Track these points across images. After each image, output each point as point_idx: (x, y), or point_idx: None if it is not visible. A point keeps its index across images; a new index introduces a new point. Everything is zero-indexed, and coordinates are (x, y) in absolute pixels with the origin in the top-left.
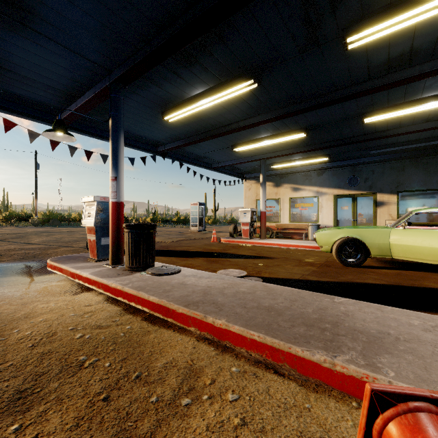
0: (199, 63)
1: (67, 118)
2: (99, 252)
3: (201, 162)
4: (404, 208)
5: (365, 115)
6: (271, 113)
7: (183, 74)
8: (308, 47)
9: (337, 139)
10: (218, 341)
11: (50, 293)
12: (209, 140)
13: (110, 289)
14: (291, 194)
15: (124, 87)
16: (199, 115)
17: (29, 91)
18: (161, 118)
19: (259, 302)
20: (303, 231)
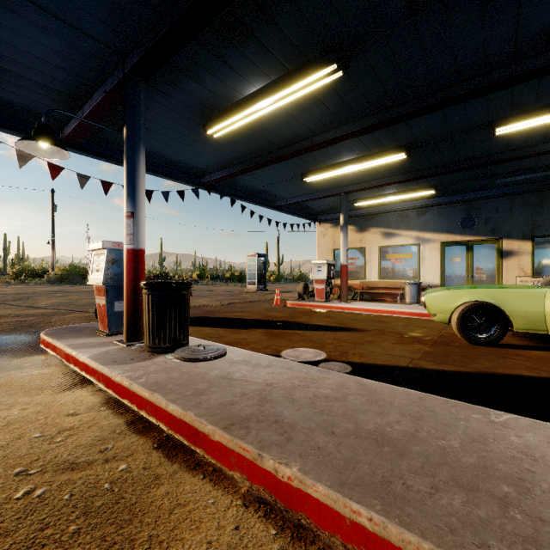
0: (254, 39)
1: (73, 134)
2: (111, 323)
3: (260, 199)
4: (542, 259)
5: (497, 123)
6: (359, 123)
7: (231, 58)
8: (426, 3)
9: (450, 163)
10: (285, 509)
11: (23, 389)
12: (270, 166)
13: (113, 384)
14: (380, 242)
15: (145, 80)
16: (256, 127)
17: (14, 93)
18: (204, 134)
19: (356, 422)
20: (398, 291)
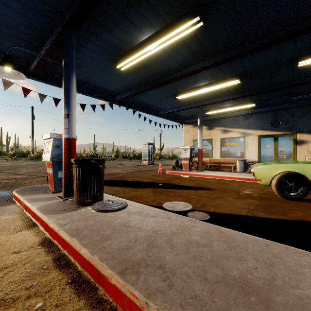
0: (145, 0)
1: (35, 69)
2: (56, 184)
3: (150, 110)
4: None
5: (299, 58)
6: (211, 59)
7: (131, 15)
8: None
9: (266, 86)
10: None
11: None
12: (156, 89)
13: (48, 228)
14: (221, 135)
15: (76, 31)
16: (147, 63)
17: None
18: (115, 68)
19: (222, 267)
20: (232, 165)
